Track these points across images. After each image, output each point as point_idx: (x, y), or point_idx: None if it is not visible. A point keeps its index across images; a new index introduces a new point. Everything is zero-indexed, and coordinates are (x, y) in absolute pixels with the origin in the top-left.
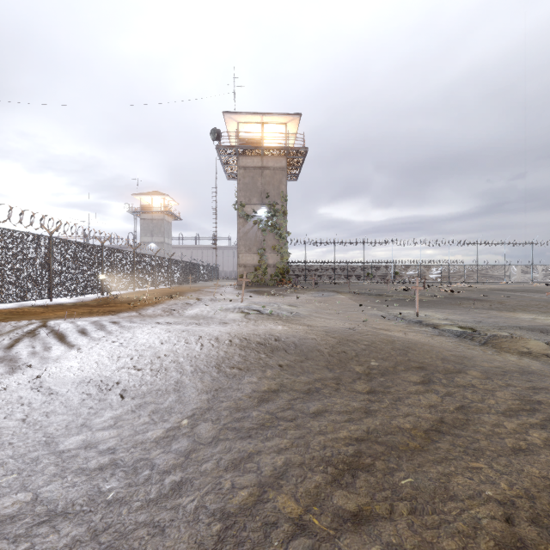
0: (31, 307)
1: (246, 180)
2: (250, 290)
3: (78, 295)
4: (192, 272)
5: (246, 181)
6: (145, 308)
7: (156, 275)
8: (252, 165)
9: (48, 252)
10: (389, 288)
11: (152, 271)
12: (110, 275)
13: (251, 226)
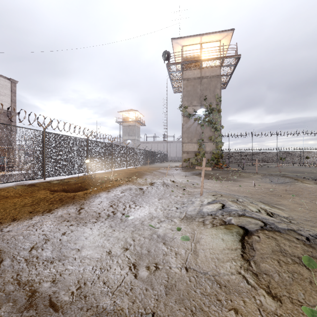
0: (19, 187)
1: (188, 88)
2: (195, 172)
3: (68, 174)
4: (151, 157)
5: (188, 89)
6: (97, 196)
7: (127, 159)
8: (193, 76)
9: (42, 142)
10: (314, 171)
11: (124, 156)
12: (94, 159)
13: (192, 122)
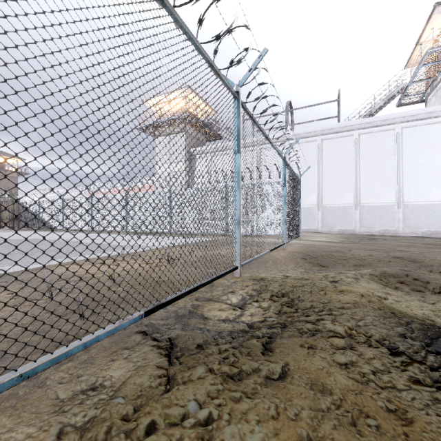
0: None
1: None
2: None
3: None
4: None
5: None
6: None
7: None
8: None
9: None
10: None
11: None
12: None
13: None
